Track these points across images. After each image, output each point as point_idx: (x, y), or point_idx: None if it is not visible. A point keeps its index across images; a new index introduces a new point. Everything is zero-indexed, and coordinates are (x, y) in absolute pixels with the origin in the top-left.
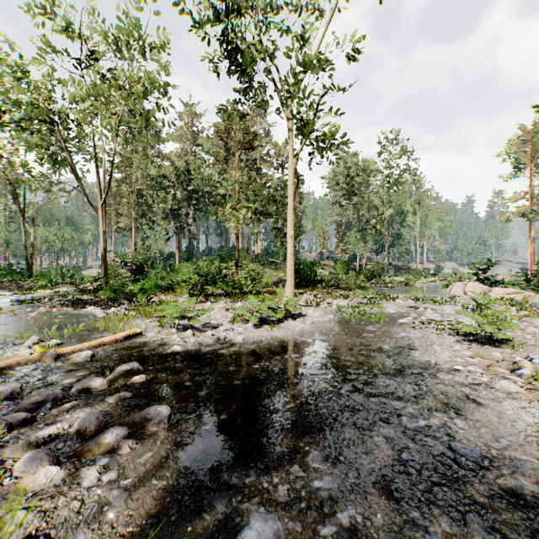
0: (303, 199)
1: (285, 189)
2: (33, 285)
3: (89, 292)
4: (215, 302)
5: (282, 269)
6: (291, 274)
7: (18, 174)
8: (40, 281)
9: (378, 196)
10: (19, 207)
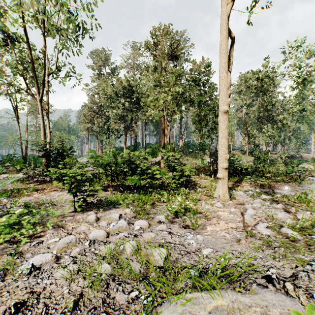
0: (216, 103)
1: (208, 72)
2: (10, 169)
3: (20, 180)
4: (111, 209)
5: (200, 157)
6: (225, 165)
7: (8, 90)
8: (18, 167)
9: (277, 100)
10: (16, 115)
